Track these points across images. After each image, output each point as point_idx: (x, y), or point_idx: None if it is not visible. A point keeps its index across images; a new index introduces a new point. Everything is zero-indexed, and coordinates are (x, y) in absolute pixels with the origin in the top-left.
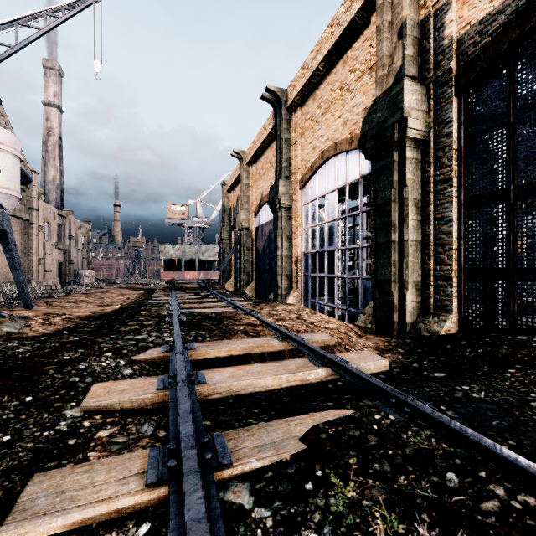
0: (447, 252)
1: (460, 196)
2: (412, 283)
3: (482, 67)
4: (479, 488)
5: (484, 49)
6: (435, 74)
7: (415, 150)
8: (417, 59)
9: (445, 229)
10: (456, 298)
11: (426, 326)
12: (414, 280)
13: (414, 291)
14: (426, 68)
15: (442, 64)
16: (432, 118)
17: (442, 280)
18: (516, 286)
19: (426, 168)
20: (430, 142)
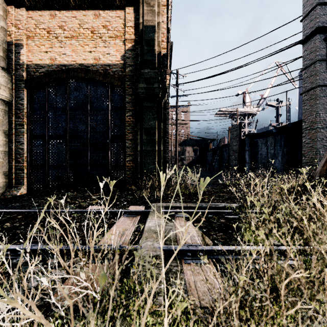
0: (22, 157)
1: (28, 133)
2: (2, 172)
3: (36, 84)
4: (3, 217)
5: (37, 77)
6: (16, 73)
7: (5, 105)
8: (6, 59)
9: (21, 147)
10: (26, 178)
11: (10, 192)
12: (4, 171)
13: (3, 177)
14: (11, 67)
15: (19, 70)
16: (14, 93)
17: (19, 170)
18: (48, 171)
19: (11, 116)
20: (13, 104)
